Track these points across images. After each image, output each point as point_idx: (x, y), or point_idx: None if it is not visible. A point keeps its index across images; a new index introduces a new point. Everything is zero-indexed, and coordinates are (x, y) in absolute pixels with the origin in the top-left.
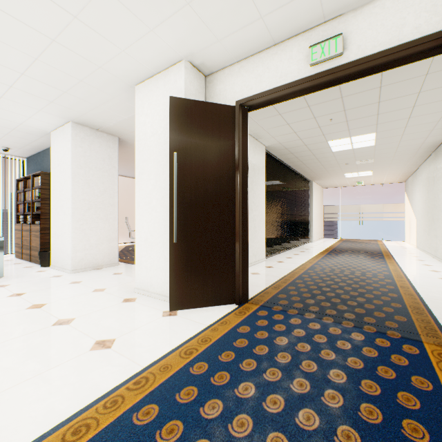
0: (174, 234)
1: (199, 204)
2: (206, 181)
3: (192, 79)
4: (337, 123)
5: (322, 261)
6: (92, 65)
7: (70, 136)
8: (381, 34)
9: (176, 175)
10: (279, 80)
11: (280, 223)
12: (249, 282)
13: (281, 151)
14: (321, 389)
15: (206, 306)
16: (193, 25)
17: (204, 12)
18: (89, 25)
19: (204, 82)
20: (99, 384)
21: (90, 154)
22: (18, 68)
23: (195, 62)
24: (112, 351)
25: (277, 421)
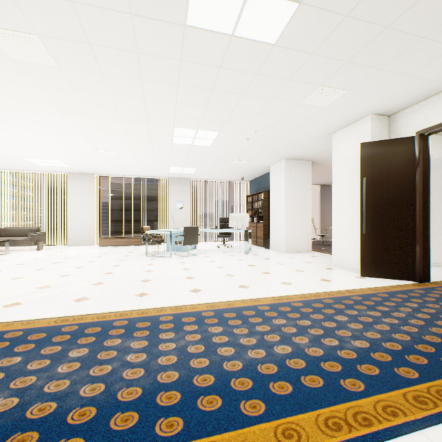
0: (363, 228)
1: (382, 209)
2: (388, 193)
3: (376, 124)
4: None
5: None
6: (308, 133)
7: (283, 168)
8: None
9: (364, 192)
10: None
11: None
12: (437, 274)
13: None
14: None
15: (388, 279)
16: (378, 101)
17: (386, 94)
18: (312, 120)
19: (386, 121)
20: (330, 288)
21: (294, 177)
22: (270, 144)
23: (379, 113)
24: (331, 282)
25: (426, 313)
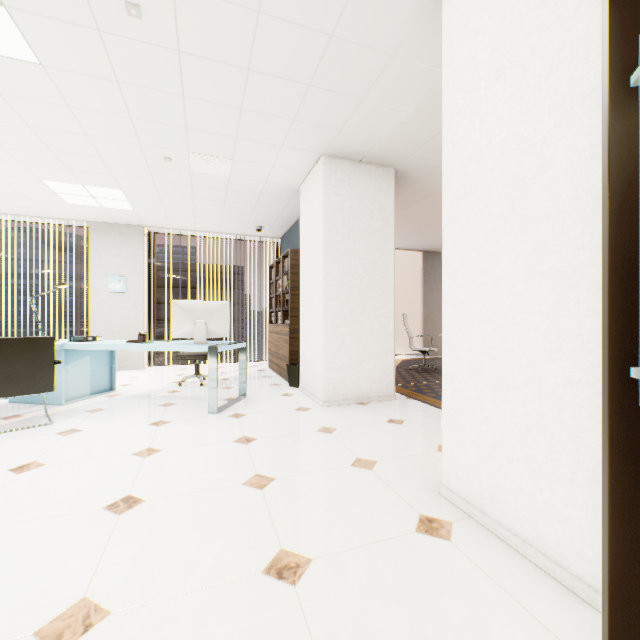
0: None
1: None
2: None
3: None
4: None
5: None
6: None
7: (321, 180)
8: None
9: None
10: None
11: None
12: None
13: None
14: None
15: None
16: None
17: None
18: None
19: None
20: None
21: (349, 205)
22: (240, 58)
23: None
24: None
25: None
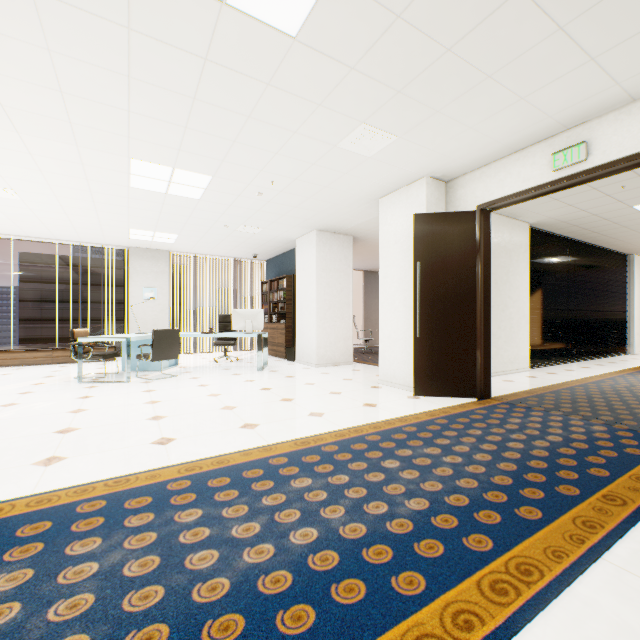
0: (417, 331)
1: (439, 305)
2: (446, 283)
3: (432, 191)
4: (635, 188)
5: (624, 377)
6: (347, 194)
7: (314, 243)
8: (627, 139)
9: (419, 280)
10: (521, 185)
11: (558, 323)
12: (497, 386)
13: (556, 225)
14: (534, 439)
15: (446, 397)
16: (435, 158)
17: (444, 150)
18: (353, 175)
19: (444, 188)
20: (376, 417)
21: (329, 257)
22: (294, 205)
23: (436, 176)
24: (377, 408)
25: (492, 442)
